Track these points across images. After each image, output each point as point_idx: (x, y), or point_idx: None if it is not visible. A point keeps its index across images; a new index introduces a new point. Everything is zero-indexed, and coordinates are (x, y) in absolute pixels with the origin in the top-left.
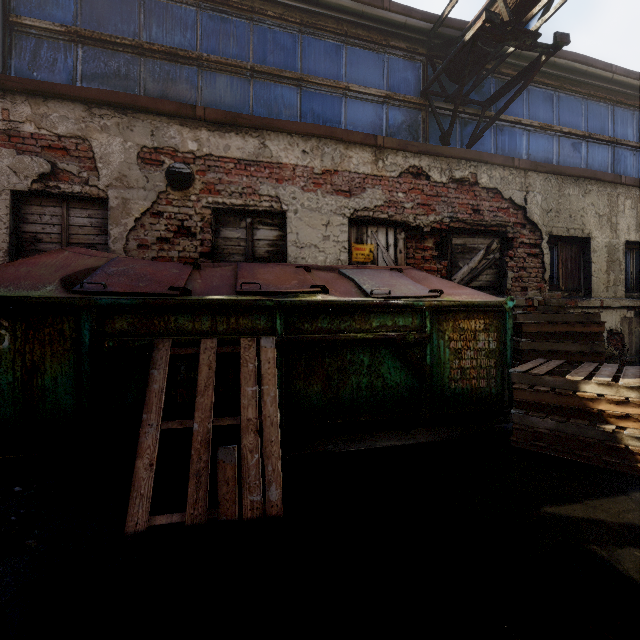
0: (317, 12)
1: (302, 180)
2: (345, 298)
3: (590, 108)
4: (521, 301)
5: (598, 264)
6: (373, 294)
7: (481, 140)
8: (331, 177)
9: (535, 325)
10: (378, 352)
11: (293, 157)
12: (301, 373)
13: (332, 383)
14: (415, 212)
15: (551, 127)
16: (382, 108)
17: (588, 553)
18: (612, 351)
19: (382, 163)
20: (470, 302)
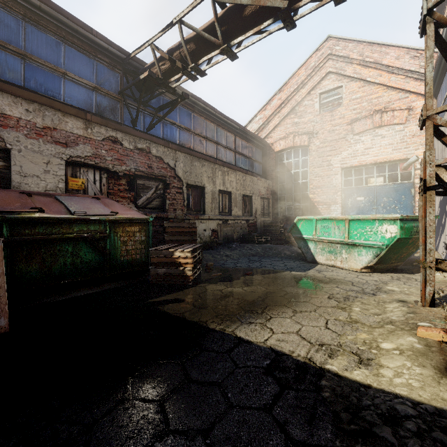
0: (40, 14)
1: (26, 129)
2: (56, 215)
3: (207, 125)
4: (173, 216)
5: (208, 199)
6: (75, 213)
7: (155, 128)
8: (51, 132)
9: (171, 228)
10: (78, 244)
11: (17, 112)
12: (23, 259)
13: (46, 263)
14: (113, 163)
15: (190, 130)
16: (92, 94)
17: (155, 308)
18: (212, 239)
19: (91, 130)
20: (131, 218)
